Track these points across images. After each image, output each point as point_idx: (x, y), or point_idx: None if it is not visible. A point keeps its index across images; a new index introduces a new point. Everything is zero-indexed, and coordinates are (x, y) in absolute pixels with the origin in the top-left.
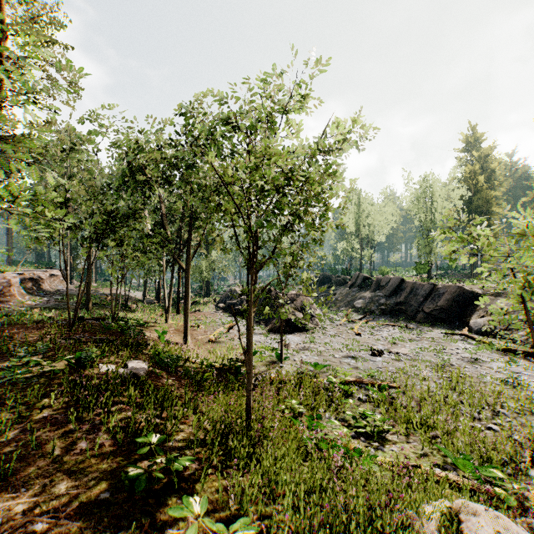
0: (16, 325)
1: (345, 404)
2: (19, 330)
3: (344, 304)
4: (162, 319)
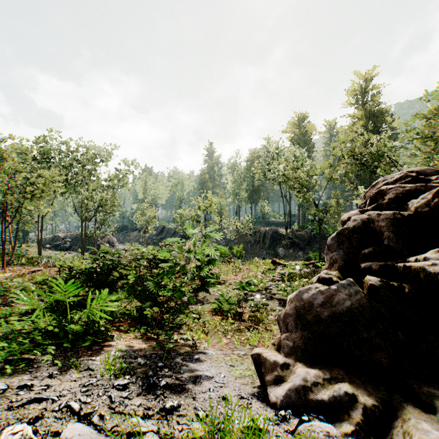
0: None
1: None
2: None
3: (134, 241)
4: None
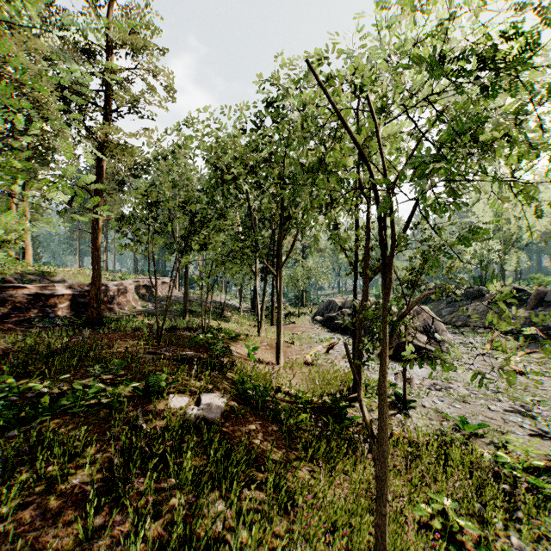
0: (118, 332)
1: (550, 523)
2: (117, 338)
3: (481, 325)
4: (255, 331)
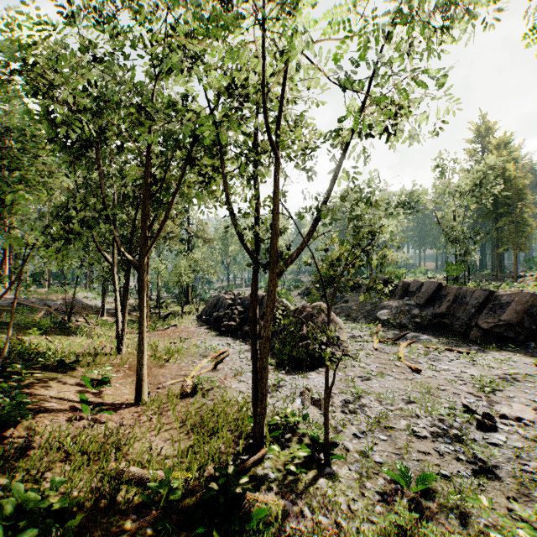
0: None
1: None
2: None
3: (362, 315)
4: (114, 345)
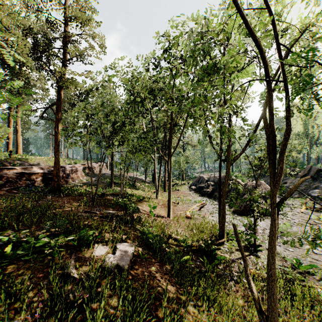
0: (69, 196)
1: None
2: (67, 201)
3: (296, 192)
4: (154, 195)
